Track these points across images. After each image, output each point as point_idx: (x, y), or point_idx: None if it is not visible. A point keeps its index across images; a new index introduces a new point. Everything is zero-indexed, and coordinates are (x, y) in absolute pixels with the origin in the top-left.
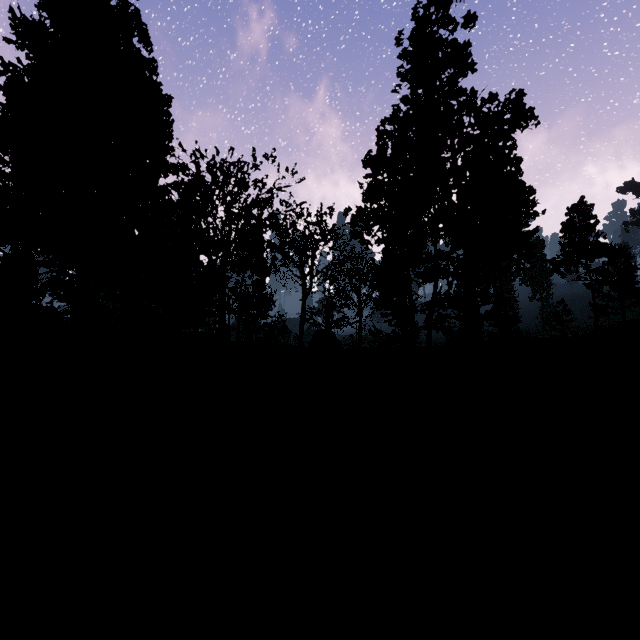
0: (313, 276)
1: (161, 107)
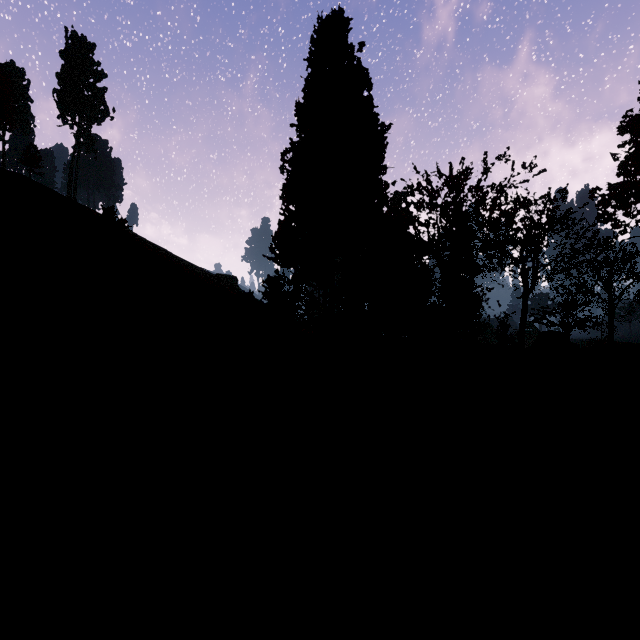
0: (537, 271)
1: (381, 136)
